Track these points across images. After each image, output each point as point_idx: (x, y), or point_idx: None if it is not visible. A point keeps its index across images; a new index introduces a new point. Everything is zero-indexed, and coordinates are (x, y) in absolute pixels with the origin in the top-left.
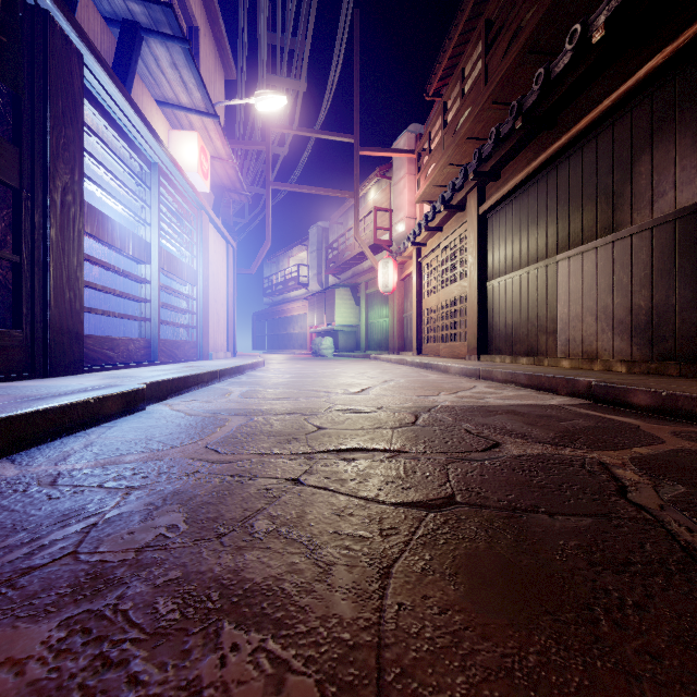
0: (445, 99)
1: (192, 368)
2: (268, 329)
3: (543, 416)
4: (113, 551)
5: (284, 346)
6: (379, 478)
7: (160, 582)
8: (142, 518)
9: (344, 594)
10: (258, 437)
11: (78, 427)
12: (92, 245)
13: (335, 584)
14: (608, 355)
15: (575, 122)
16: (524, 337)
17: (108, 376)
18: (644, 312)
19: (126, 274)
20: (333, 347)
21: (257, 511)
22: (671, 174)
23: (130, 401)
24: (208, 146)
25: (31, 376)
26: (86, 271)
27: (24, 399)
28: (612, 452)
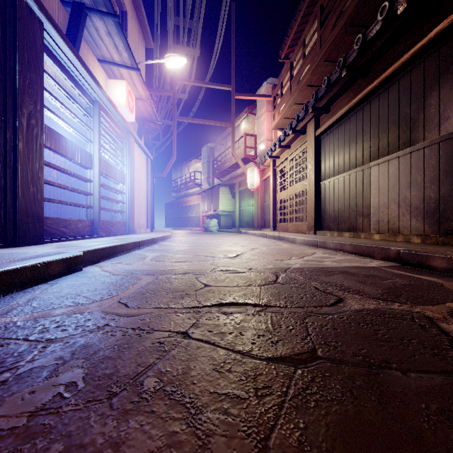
0: (292, 60)
1: (120, 240)
2: (175, 214)
3: (369, 276)
4: (8, 416)
5: (185, 225)
6: (252, 331)
7: None
8: (47, 375)
9: None
10: (160, 293)
11: (27, 285)
12: (57, 158)
13: None
14: (407, 231)
15: (383, 71)
16: (346, 218)
17: (59, 245)
18: (433, 201)
19: (76, 176)
20: (217, 226)
21: (149, 366)
22: None
23: (70, 264)
24: (133, 91)
25: (3, 246)
26: (53, 175)
27: None
28: (431, 307)
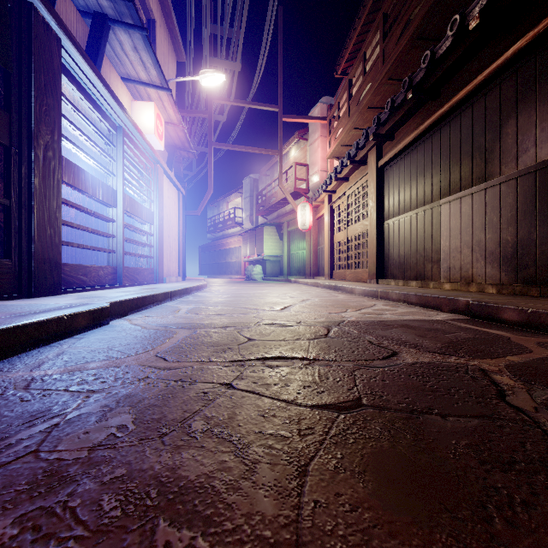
0: (351, 77)
1: (149, 290)
2: (211, 259)
3: (431, 329)
4: (69, 450)
5: (224, 272)
6: (298, 383)
7: (107, 479)
8: (97, 419)
9: (267, 491)
10: (199, 347)
11: (53, 339)
12: (71, 192)
13: (259, 481)
14: (481, 279)
15: (455, 93)
16: (413, 265)
17: (81, 296)
18: (510, 245)
19: (97, 215)
20: (262, 273)
21: (195, 412)
22: (532, 135)
23: (96, 317)
24: (163, 113)
25: (18, 296)
26: (67, 213)
27: (9, 316)
28: (490, 360)
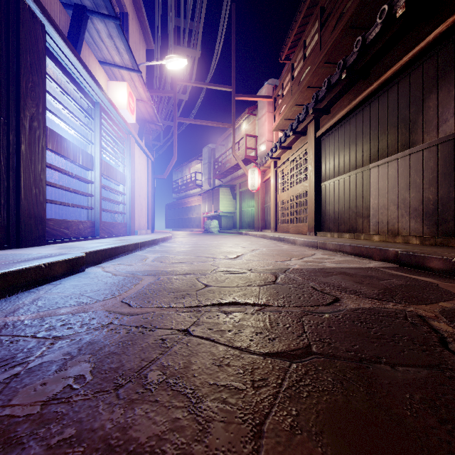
0: (293, 61)
1: (121, 241)
2: (175, 215)
3: (367, 276)
4: (23, 404)
5: (186, 226)
6: (250, 329)
7: (54, 441)
8: (56, 368)
9: None
10: (161, 293)
11: (32, 285)
12: (58, 159)
13: (213, 445)
14: (406, 232)
15: (383, 73)
16: (347, 220)
17: (62, 247)
18: (432, 202)
19: (77, 177)
20: (218, 227)
21: (152, 361)
22: (451, 107)
23: (73, 265)
24: (134, 92)
25: (7, 247)
26: (54, 176)
27: None
28: (425, 306)
